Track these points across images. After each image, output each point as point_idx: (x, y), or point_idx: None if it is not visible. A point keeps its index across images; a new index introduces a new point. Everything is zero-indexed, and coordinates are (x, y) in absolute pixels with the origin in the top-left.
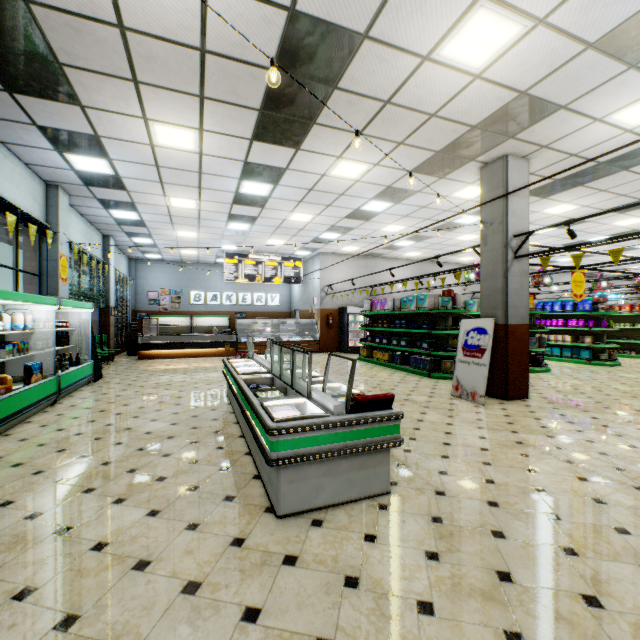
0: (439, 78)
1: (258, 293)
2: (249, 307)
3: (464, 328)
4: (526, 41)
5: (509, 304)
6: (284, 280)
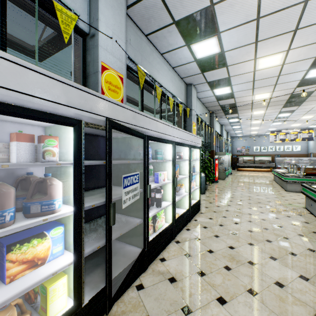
0: None
1: (287, 145)
2: (281, 152)
3: None
4: None
5: None
6: (301, 139)
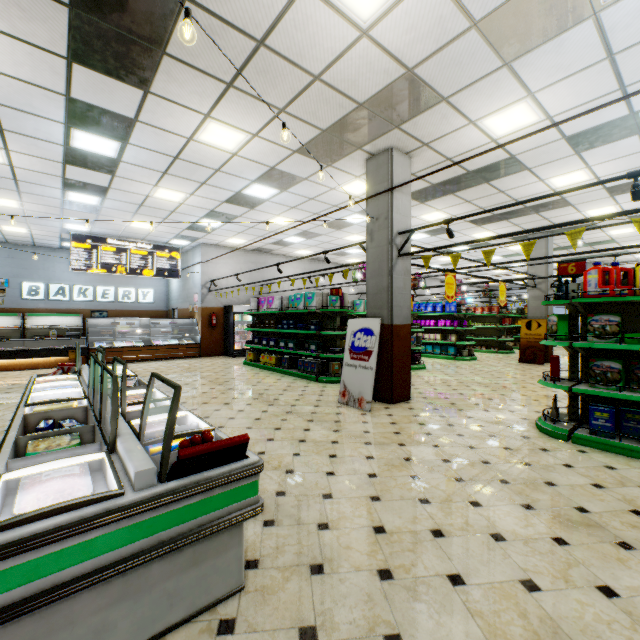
0: (322, 22)
1: (125, 288)
2: (112, 304)
3: (351, 329)
4: None
5: (394, 303)
6: (157, 273)
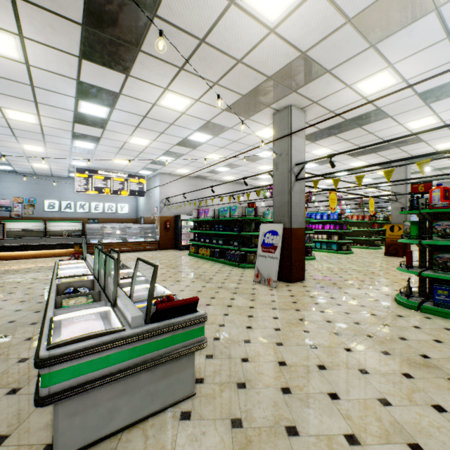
0: (243, 25)
1: (109, 203)
2: (101, 214)
3: (262, 231)
4: (308, 4)
5: (292, 213)
6: (130, 193)
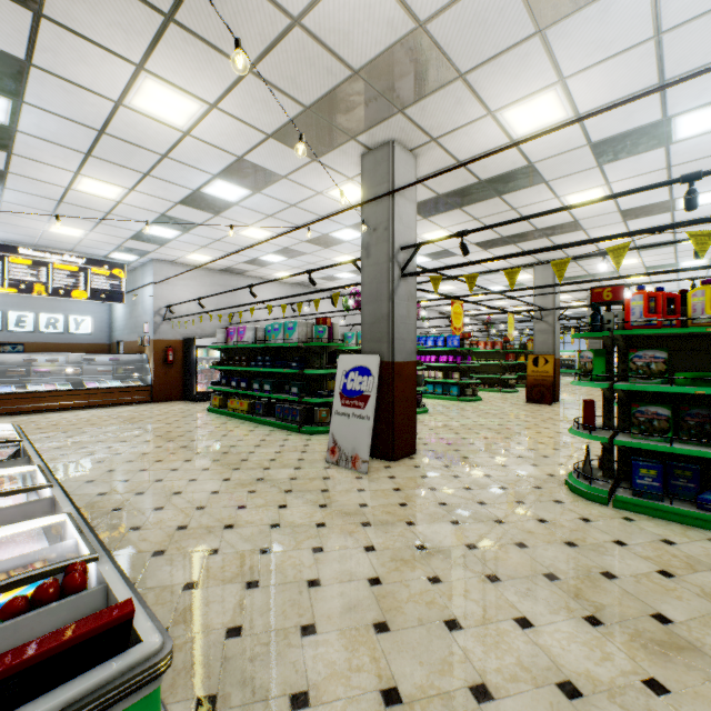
0: None
1: (50, 314)
2: (31, 335)
3: (343, 367)
4: None
5: (396, 335)
6: (92, 295)
